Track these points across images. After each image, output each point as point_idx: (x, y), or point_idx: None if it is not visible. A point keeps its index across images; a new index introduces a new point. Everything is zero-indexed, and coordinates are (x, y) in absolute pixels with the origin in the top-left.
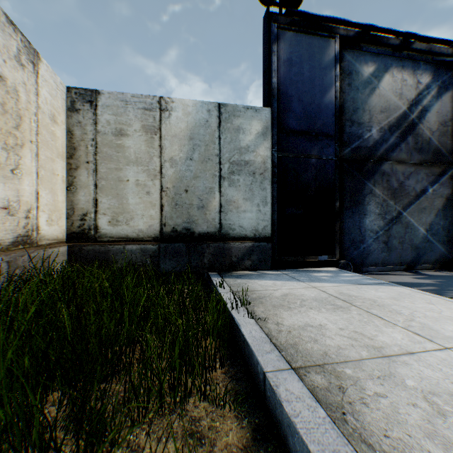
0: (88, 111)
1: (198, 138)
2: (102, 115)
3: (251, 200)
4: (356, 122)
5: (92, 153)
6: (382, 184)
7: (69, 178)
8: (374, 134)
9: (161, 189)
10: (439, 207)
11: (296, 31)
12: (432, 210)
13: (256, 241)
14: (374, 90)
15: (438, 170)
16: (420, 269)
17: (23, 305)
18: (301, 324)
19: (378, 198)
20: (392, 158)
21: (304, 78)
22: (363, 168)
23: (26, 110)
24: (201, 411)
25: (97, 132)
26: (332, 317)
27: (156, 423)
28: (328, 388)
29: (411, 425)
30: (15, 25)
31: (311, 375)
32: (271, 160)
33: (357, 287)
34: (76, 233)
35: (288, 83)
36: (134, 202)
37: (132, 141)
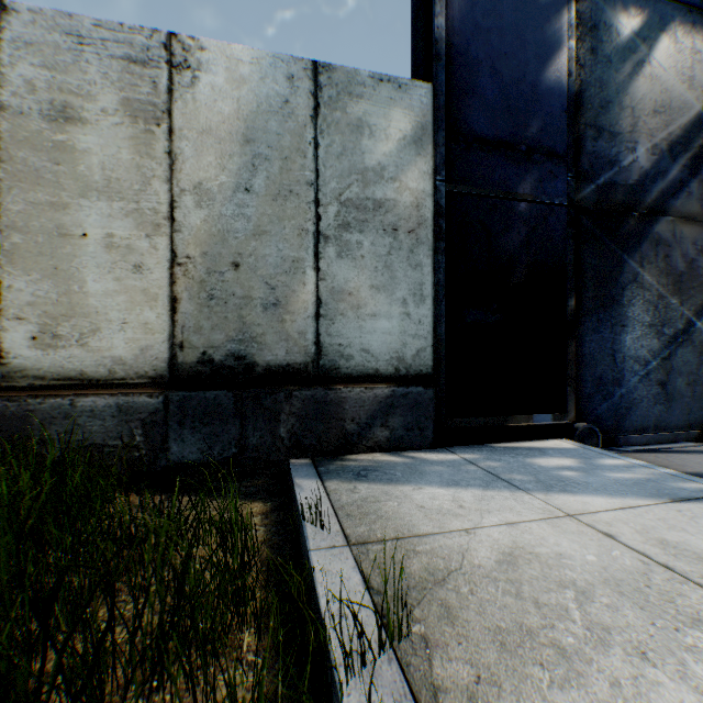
0: None
1: (265, 141)
2: (15, 67)
3: (389, 291)
4: (606, 130)
5: None
6: (656, 263)
7: None
8: (641, 159)
9: (171, 259)
10: None
11: None
12: None
13: (400, 384)
14: (640, 66)
15: None
16: None
17: None
18: None
19: (648, 292)
20: (673, 211)
21: (504, 24)
22: (619, 229)
23: None
24: None
25: None
26: None
27: None
28: None
29: None
30: None
31: None
32: (433, 201)
33: (678, 510)
34: None
35: (470, 33)
36: (102, 290)
37: (97, 138)
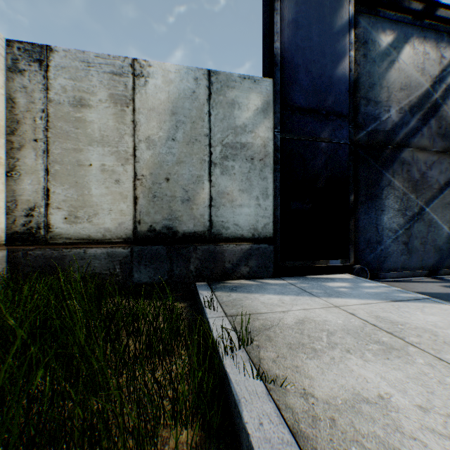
0: (37, 73)
1: (182, 113)
2: (56, 79)
3: (249, 192)
4: (372, 100)
5: (42, 129)
6: (402, 174)
7: (10, 160)
8: (393, 116)
9: (134, 176)
10: None
11: None
12: None
13: (255, 243)
14: (392, 63)
15: None
16: (444, 274)
17: None
18: (346, 395)
19: (397, 191)
20: (413, 145)
21: (313, 44)
22: (380, 156)
23: None
24: None
25: (49, 101)
26: (390, 373)
27: None
28: None
29: None
30: None
31: None
32: (273, 143)
33: (392, 305)
34: (20, 233)
35: (293, 50)
36: (99, 193)
37: (96, 115)
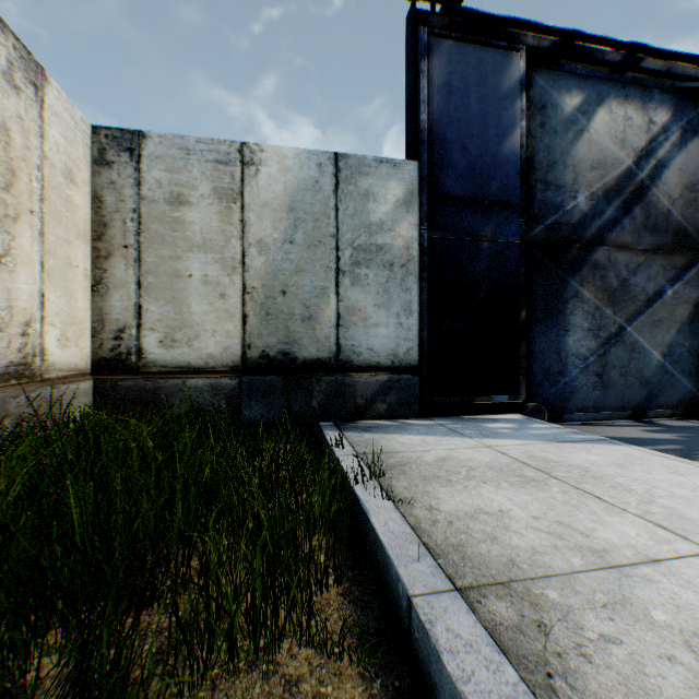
0: (127, 165)
1: (303, 208)
2: (150, 172)
3: (387, 308)
4: (553, 184)
5: (133, 233)
6: (594, 282)
7: (96, 271)
8: (582, 204)
9: (243, 289)
10: (683, 318)
11: (458, 39)
12: (671, 324)
13: (395, 373)
14: (580, 133)
15: (681, 260)
16: (654, 416)
17: (2, 481)
18: (469, 509)
19: (587, 305)
20: (609, 242)
21: (471, 114)
22: (564, 258)
23: (23, 161)
24: (301, 665)
25: (141, 199)
26: (519, 497)
27: (222, 688)
28: (520, 627)
29: (669, 697)
30: (3, 23)
31: (490, 602)
32: (418, 244)
33: (556, 445)
34: (108, 359)
35: (445, 123)
36: (201, 311)
37: (197, 214)
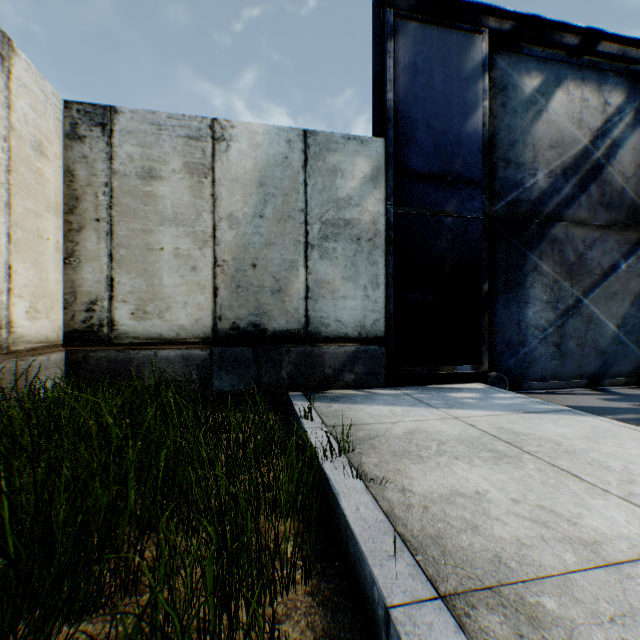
0: (99, 139)
1: (272, 184)
2: (122, 146)
3: (354, 280)
4: (513, 162)
5: (105, 206)
6: (552, 256)
7: (68, 244)
8: (541, 181)
9: (214, 262)
10: (636, 291)
11: (423, 21)
12: (625, 296)
13: (362, 344)
14: (540, 114)
15: (635, 235)
16: (609, 385)
17: None
18: (443, 491)
19: (546, 278)
20: (567, 218)
21: (435, 93)
22: (524, 233)
23: None
24: None
25: (113, 173)
26: (494, 476)
27: None
28: None
29: None
30: None
31: (480, 615)
32: (385, 218)
33: (523, 417)
34: (80, 331)
35: (411, 101)
36: (172, 283)
37: (169, 188)
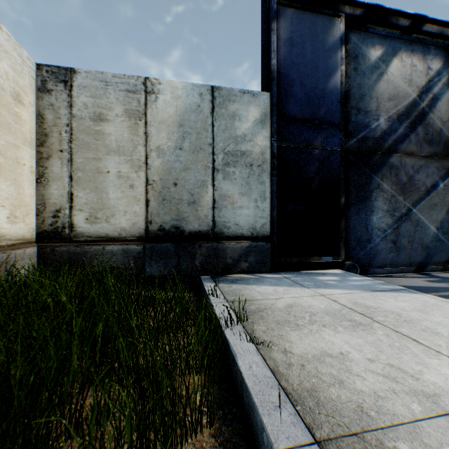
0: (62, 92)
1: (189, 125)
2: (79, 97)
3: (248, 195)
4: (362, 110)
5: (66, 141)
6: (390, 178)
7: (40, 168)
8: (382, 124)
9: (146, 182)
10: None
11: (297, 8)
12: (443, 207)
13: (254, 241)
14: (381, 75)
15: None
16: (431, 270)
17: None
18: (316, 352)
19: (386, 193)
20: (401, 150)
21: (307, 60)
22: (370, 161)
23: None
24: None
25: (72, 117)
26: (353, 340)
27: None
28: None
29: None
30: None
31: None
32: (270, 150)
33: (371, 294)
34: (48, 231)
35: (289, 66)
36: (116, 197)
37: (113, 128)
